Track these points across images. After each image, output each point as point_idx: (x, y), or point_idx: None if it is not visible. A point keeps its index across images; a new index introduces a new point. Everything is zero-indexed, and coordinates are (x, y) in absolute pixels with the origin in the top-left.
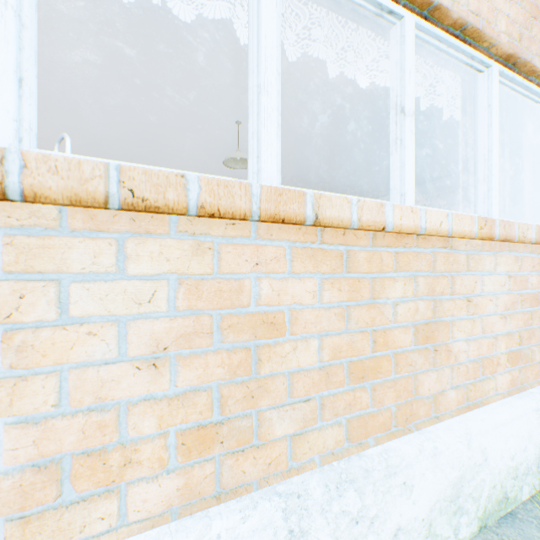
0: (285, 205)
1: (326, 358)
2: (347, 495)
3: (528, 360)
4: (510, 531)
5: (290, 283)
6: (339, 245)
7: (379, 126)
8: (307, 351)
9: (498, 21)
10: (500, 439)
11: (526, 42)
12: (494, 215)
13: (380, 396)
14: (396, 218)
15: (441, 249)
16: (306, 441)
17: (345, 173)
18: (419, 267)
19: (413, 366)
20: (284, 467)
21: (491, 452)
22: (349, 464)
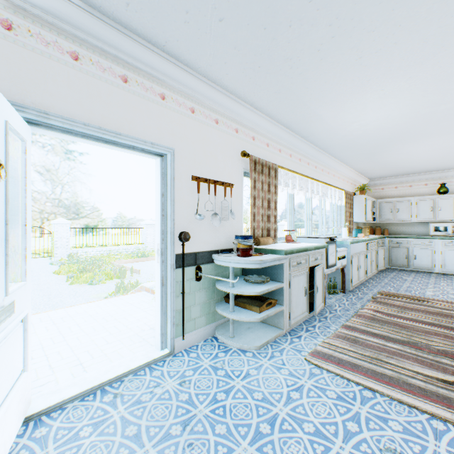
0: None
1: None
2: None
3: None
4: None
5: None
6: None
7: None
8: None
9: None
10: None
11: None
12: None
13: None
14: None
15: None
16: None
17: None
18: None
19: None
20: None
21: None
22: None
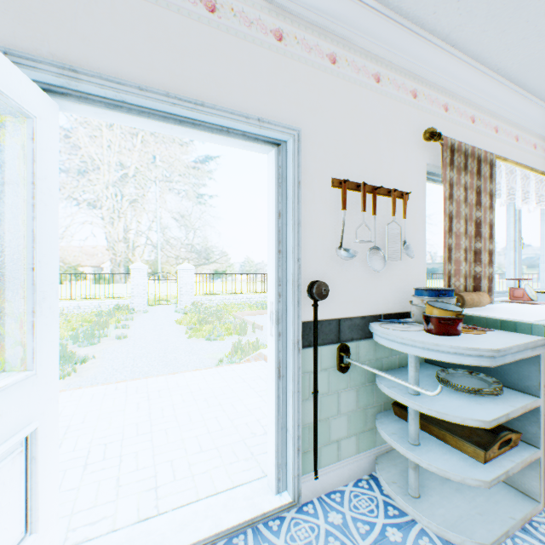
0: None
1: None
2: None
3: None
4: None
5: None
6: None
7: None
8: None
9: None
10: None
11: None
12: None
13: None
14: None
15: None
16: None
17: None
18: None
19: None
20: None
21: None
22: None
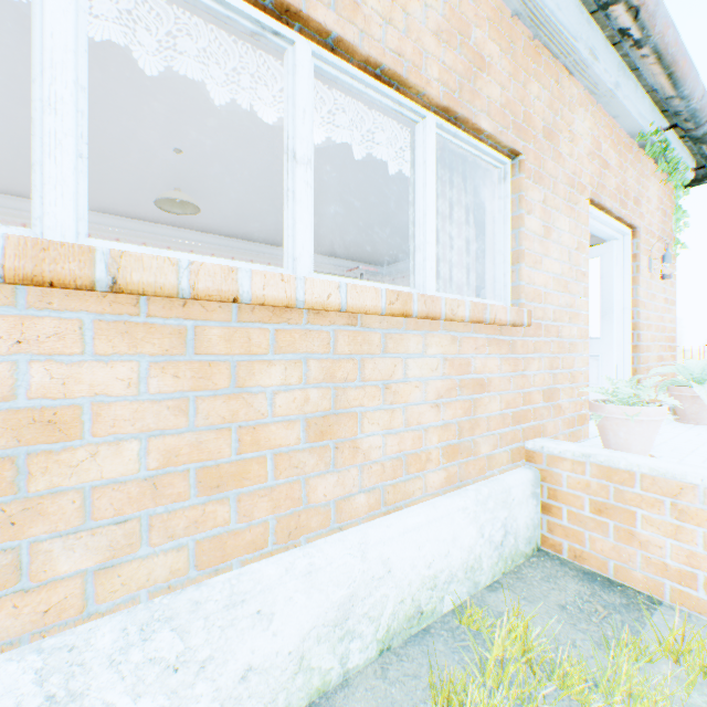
0: (55, 264)
1: (155, 464)
2: (159, 638)
3: (471, 454)
4: (414, 649)
5: (87, 367)
6: (182, 319)
7: (367, 174)
8: (120, 457)
9: (429, 66)
10: (412, 545)
11: (468, 95)
12: (430, 289)
13: (247, 509)
14: (258, 288)
15: (350, 327)
16: (117, 575)
17: (343, 230)
18: (311, 348)
19: (302, 468)
20: (75, 613)
21: (399, 562)
22: (177, 598)
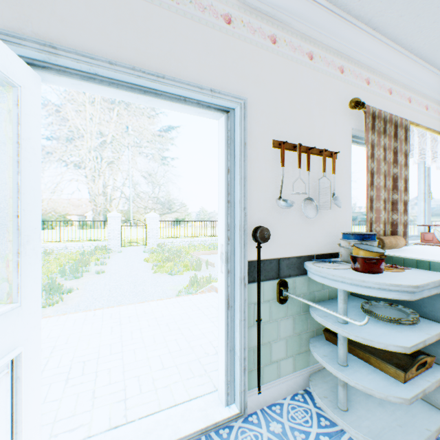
0: None
1: None
2: None
3: None
4: None
5: None
6: None
7: None
8: None
9: None
10: None
11: None
12: None
13: None
14: None
15: None
16: None
17: None
18: None
19: None
20: None
21: None
22: None
